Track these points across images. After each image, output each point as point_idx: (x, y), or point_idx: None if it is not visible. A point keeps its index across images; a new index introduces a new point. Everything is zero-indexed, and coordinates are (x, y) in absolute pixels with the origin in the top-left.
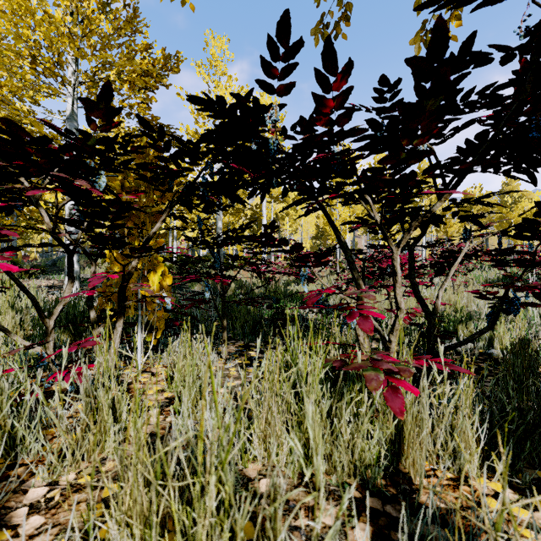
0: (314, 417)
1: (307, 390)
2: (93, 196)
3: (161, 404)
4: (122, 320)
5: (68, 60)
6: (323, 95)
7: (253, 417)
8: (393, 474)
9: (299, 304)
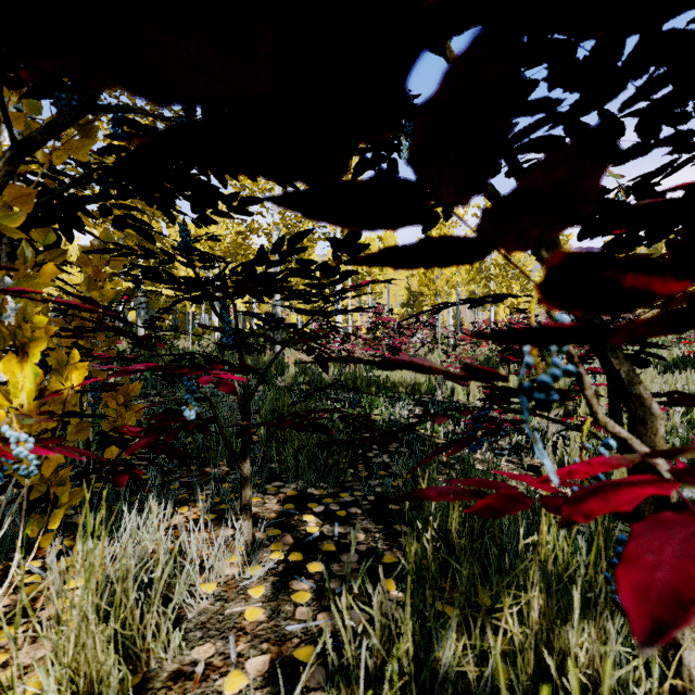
0: None
1: None
2: None
3: None
4: None
5: None
6: None
7: None
8: None
9: (392, 401)
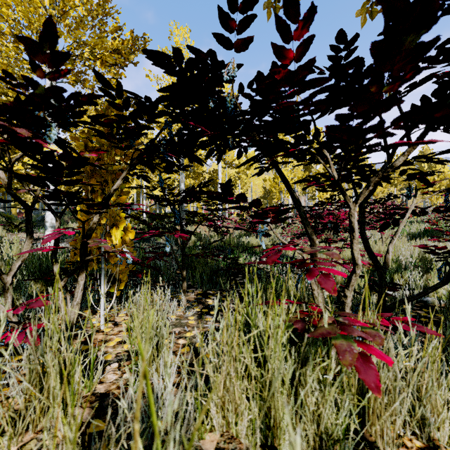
0: (278, 388)
1: (268, 356)
2: (47, 151)
3: (119, 358)
4: (85, 274)
5: None
6: (283, 46)
7: (210, 382)
8: (360, 444)
9: (250, 254)
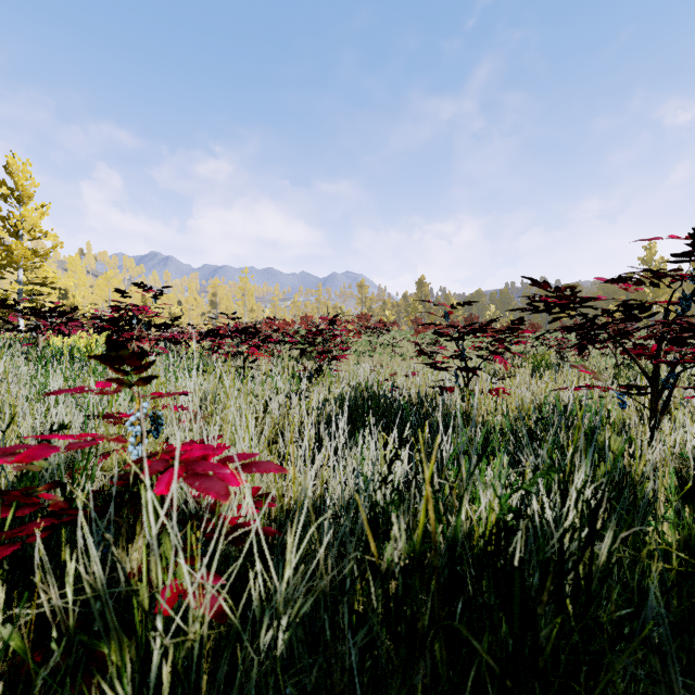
0: None
1: None
2: None
3: None
4: None
5: None
6: None
7: None
8: None
9: None
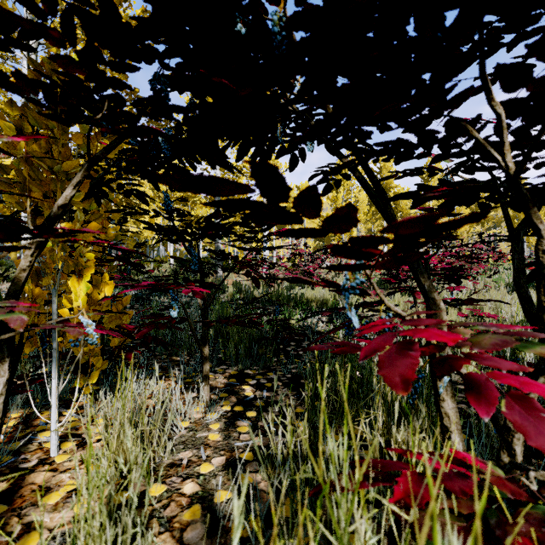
0: None
1: None
2: None
3: (54, 543)
4: (7, 365)
5: (15, 6)
6: None
7: None
8: None
9: (305, 312)
